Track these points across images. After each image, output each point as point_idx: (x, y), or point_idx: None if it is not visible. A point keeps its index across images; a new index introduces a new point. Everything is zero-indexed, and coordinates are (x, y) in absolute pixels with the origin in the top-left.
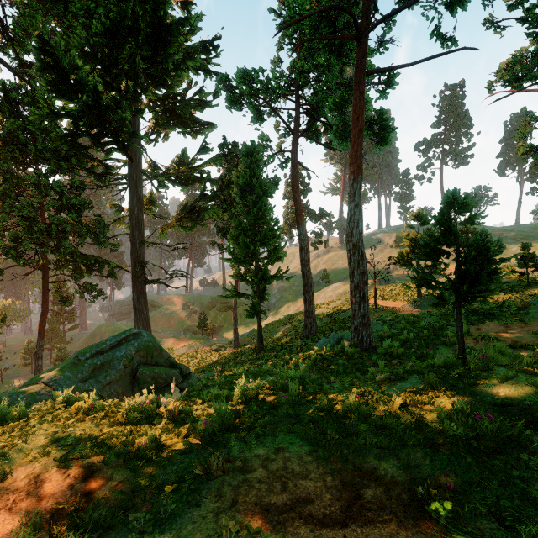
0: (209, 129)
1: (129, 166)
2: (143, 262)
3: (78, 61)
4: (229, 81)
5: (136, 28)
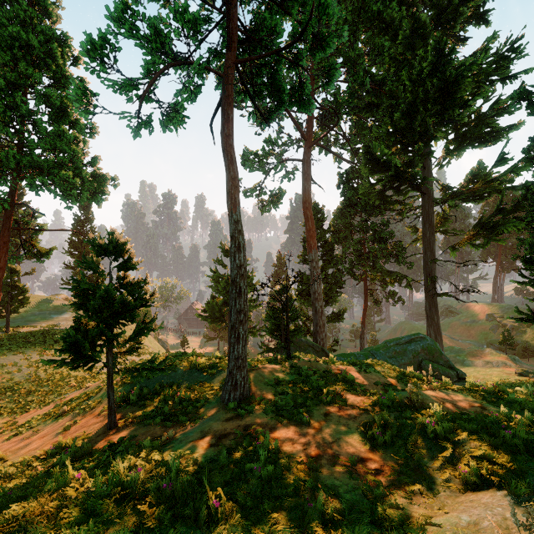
0: (513, 128)
1: (422, 199)
2: (433, 277)
3: (385, 151)
4: (528, 93)
5: (426, 96)
